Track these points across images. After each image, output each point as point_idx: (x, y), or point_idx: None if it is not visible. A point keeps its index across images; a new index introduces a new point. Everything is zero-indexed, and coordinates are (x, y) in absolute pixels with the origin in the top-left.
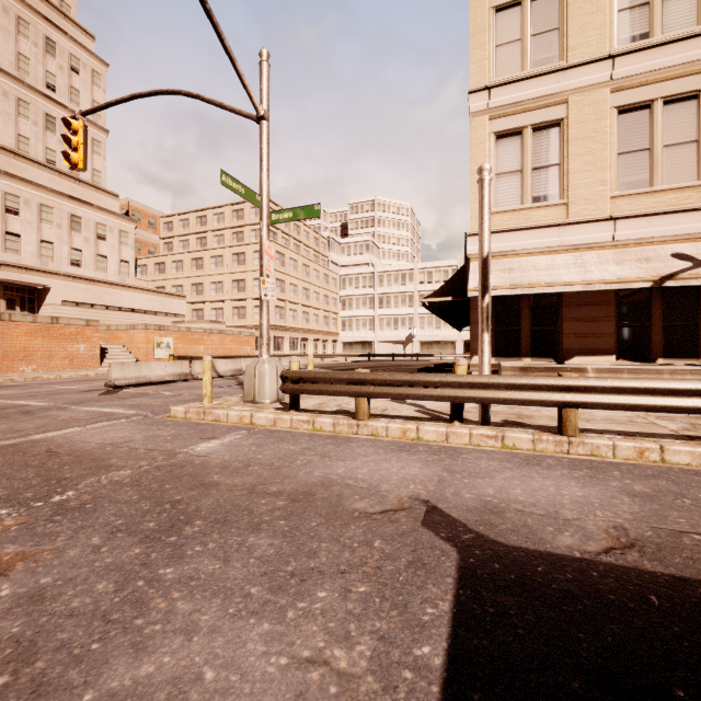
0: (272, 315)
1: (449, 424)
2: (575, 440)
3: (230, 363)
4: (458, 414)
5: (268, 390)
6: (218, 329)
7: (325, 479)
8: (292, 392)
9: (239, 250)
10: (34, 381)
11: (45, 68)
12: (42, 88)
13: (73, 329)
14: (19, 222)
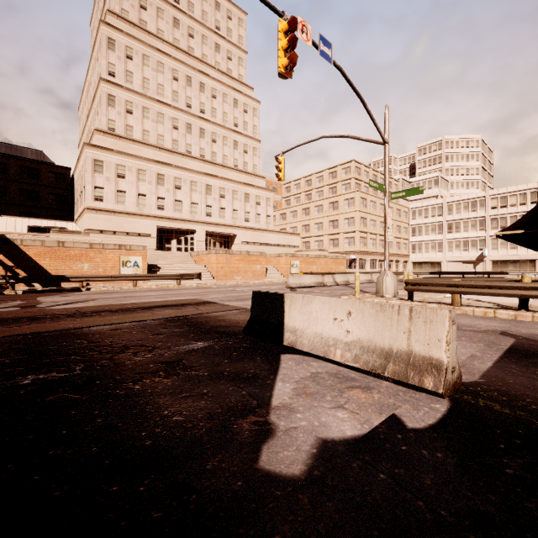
0: (357, 244)
1: (517, 311)
2: None
3: (342, 276)
4: (524, 306)
5: (391, 290)
6: (324, 255)
7: None
8: (411, 290)
9: (333, 200)
10: (247, 284)
11: (233, 116)
12: (232, 127)
13: (255, 257)
14: (225, 202)
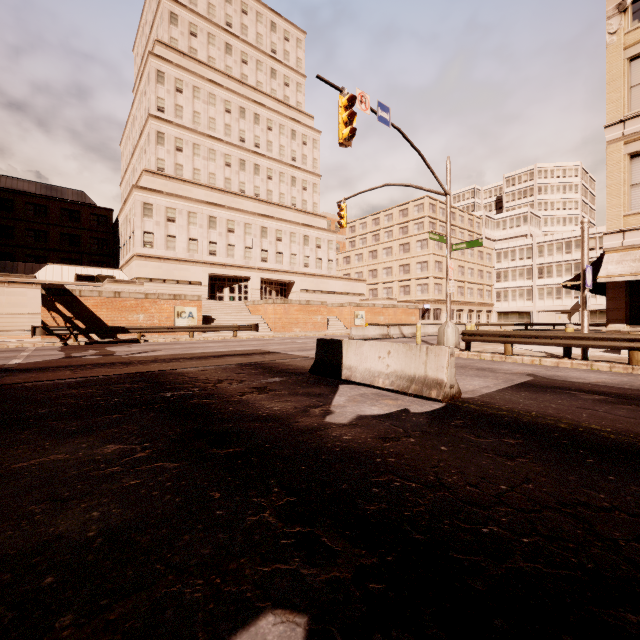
0: (431, 292)
1: (561, 359)
2: (636, 367)
3: (410, 328)
4: (567, 354)
5: (451, 341)
6: (392, 304)
7: (489, 367)
8: (468, 341)
9: (404, 241)
10: (308, 336)
11: (291, 149)
12: (290, 161)
13: (315, 307)
14: (282, 245)
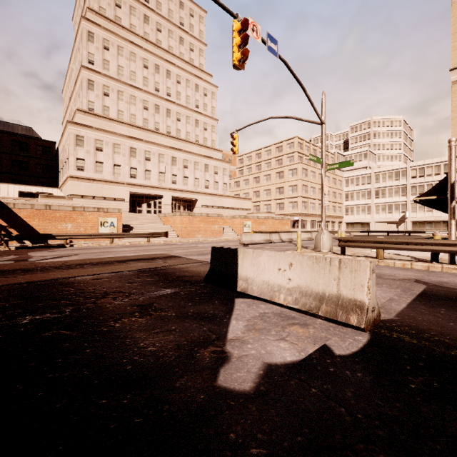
0: (300, 207)
1: (430, 263)
2: None
3: (287, 235)
4: (435, 259)
5: (327, 246)
6: (271, 216)
7: None
8: (344, 246)
9: (280, 170)
10: (207, 241)
11: (195, 98)
12: (194, 108)
13: (213, 218)
14: (188, 171)
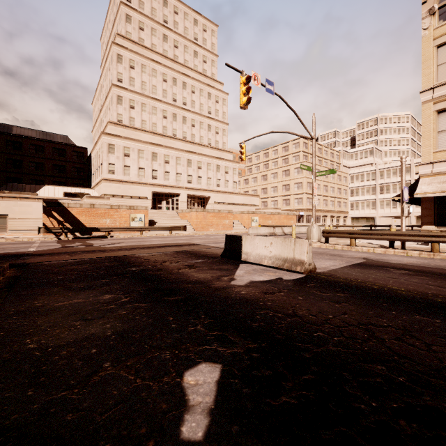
0: (305, 203)
1: (387, 249)
2: (435, 254)
3: (289, 228)
4: (391, 245)
5: (315, 237)
6: (277, 212)
7: (338, 254)
8: (326, 237)
9: (286, 168)
10: (219, 234)
11: (208, 106)
12: (207, 114)
13: (224, 214)
14: (201, 172)
